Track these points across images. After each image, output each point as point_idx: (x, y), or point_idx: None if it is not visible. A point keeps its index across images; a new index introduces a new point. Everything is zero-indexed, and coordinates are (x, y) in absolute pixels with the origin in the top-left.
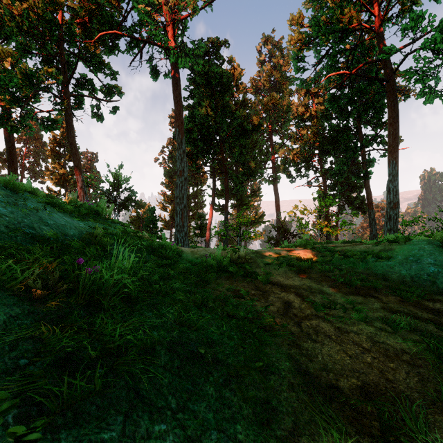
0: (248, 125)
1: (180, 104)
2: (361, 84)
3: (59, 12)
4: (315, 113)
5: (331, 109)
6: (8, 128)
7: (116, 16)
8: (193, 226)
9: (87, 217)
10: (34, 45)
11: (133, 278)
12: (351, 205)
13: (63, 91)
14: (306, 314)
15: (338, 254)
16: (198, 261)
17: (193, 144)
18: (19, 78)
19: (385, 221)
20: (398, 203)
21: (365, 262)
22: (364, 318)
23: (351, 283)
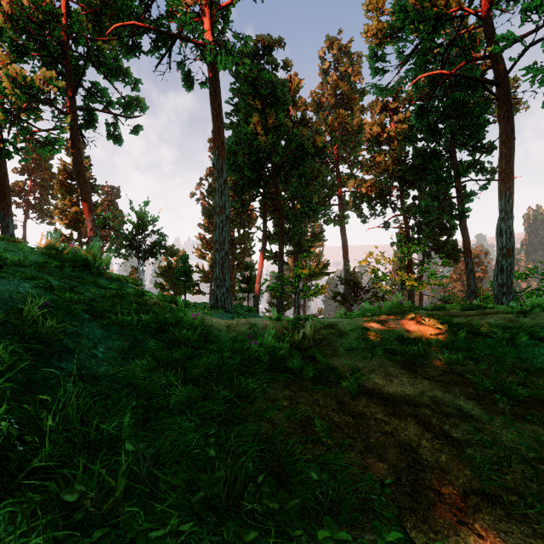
0: (309, 148)
1: (220, 118)
2: (457, 94)
3: (63, 1)
4: (394, 135)
5: (416, 128)
6: None
7: (138, 7)
8: (238, 279)
9: (59, 272)
10: (32, 45)
11: None
12: (439, 251)
13: (67, 103)
14: (460, 489)
15: (464, 331)
16: (236, 345)
17: (238, 172)
18: (7, 84)
19: (495, 274)
20: (513, 249)
21: (515, 347)
22: None
23: (506, 390)
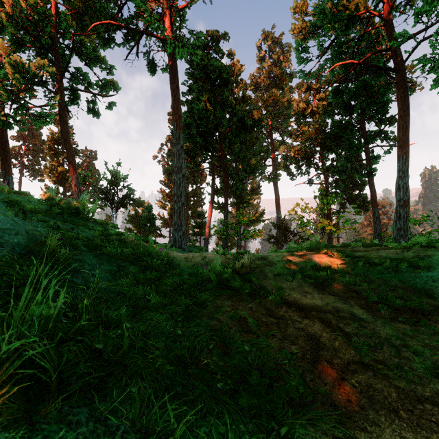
0: (248, 120)
1: (177, 97)
2: (365, 77)
3: (53, 3)
4: (316, 109)
5: (334, 105)
6: (0, 123)
7: (112, 8)
8: (192, 225)
9: (60, 217)
10: (28, 38)
11: (60, 335)
12: (352, 203)
13: (56, 84)
14: (345, 361)
15: (362, 262)
16: (192, 271)
17: (191, 140)
18: (9, 70)
19: (395, 220)
20: (408, 200)
21: (398, 273)
22: (432, 369)
23: (388, 302)
